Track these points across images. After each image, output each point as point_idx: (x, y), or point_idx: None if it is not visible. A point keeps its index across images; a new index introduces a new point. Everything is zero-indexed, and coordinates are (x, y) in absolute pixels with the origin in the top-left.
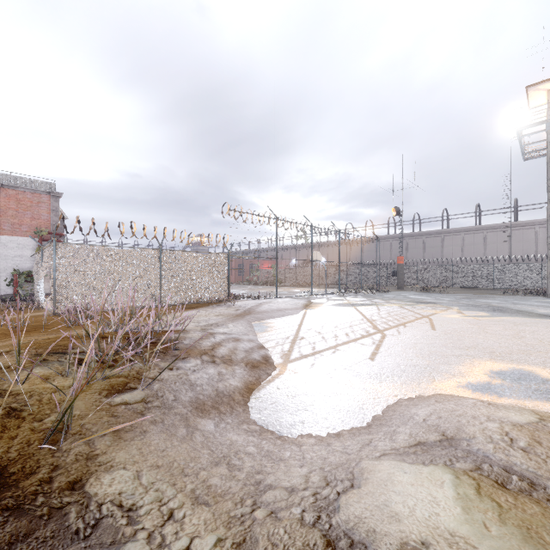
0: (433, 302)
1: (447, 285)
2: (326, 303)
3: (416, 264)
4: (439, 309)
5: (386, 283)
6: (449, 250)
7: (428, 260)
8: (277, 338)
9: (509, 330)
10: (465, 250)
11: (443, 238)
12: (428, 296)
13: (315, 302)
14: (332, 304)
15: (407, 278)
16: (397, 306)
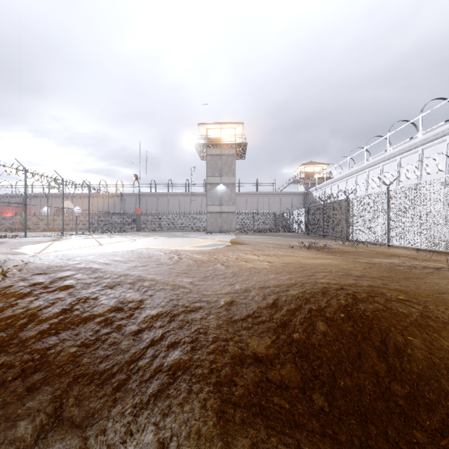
0: (149, 235)
1: (169, 228)
2: (74, 238)
3: (153, 214)
4: (146, 237)
5: (131, 227)
6: (172, 206)
7: (160, 212)
8: (30, 250)
9: (165, 241)
10: (180, 207)
11: (169, 198)
12: (151, 233)
13: (65, 238)
14: (78, 238)
15: (146, 224)
16: (124, 237)
